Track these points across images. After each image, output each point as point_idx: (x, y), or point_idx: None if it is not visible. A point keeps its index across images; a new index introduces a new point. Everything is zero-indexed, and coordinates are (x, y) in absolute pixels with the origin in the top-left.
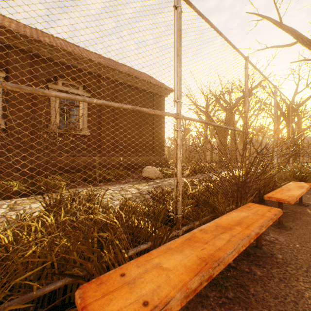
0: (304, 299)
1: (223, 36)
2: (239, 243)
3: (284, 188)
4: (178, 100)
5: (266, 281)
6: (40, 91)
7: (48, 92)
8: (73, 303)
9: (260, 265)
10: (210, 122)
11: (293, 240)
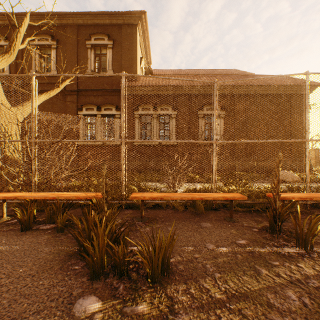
0: None
1: None
2: None
3: None
4: (306, 132)
5: None
6: (244, 141)
7: (246, 141)
8: (255, 209)
9: None
10: None
11: None
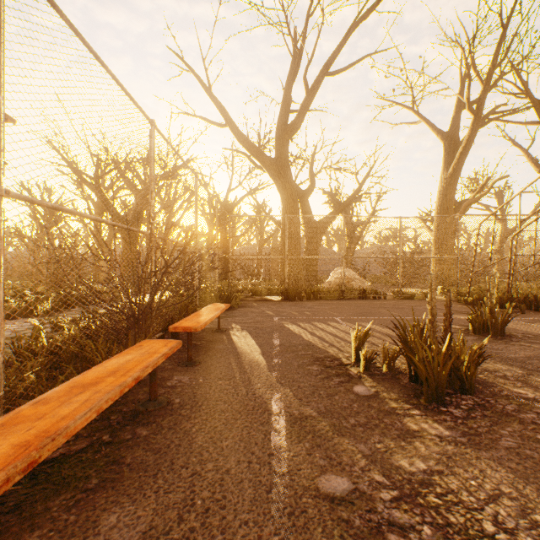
0: (190, 436)
1: (110, 71)
2: (103, 398)
3: (198, 313)
4: None
5: (152, 439)
6: None
7: None
8: None
9: (150, 421)
10: (80, 212)
11: (199, 375)
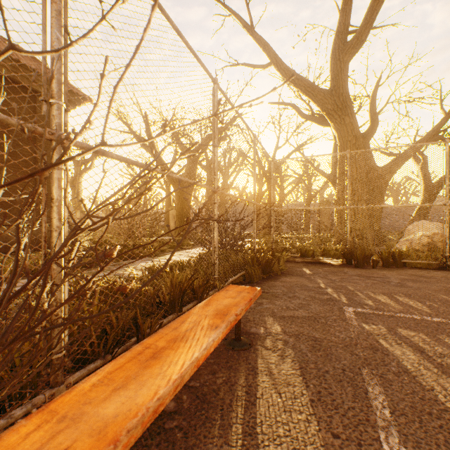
0: None
1: None
2: None
3: (156, 342)
4: None
5: None
6: None
7: None
8: None
9: None
10: None
11: None
